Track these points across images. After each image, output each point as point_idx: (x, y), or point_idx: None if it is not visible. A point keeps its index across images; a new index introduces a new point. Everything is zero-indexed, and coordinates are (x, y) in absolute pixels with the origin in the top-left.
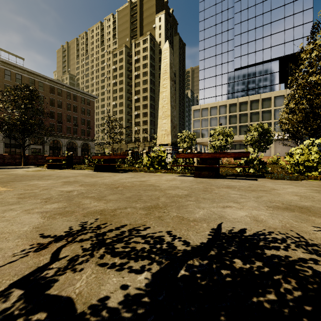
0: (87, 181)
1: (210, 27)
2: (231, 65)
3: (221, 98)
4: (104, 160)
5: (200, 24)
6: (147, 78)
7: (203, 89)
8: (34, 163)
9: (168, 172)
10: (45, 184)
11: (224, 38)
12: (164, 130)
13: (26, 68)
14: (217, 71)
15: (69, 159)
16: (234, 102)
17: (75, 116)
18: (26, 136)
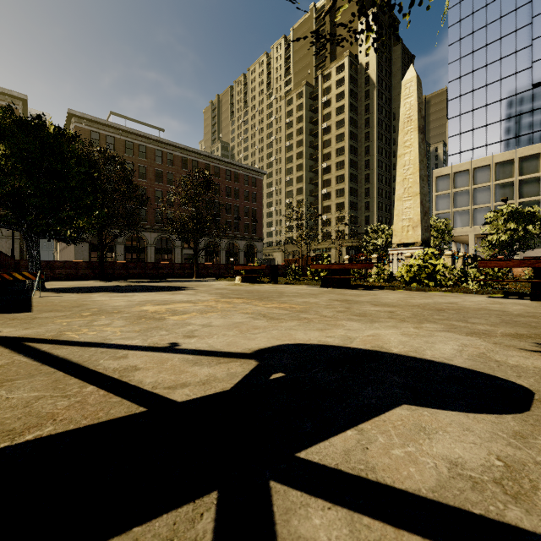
0: (362, 300)
1: (473, 14)
2: (524, 79)
3: (500, 146)
4: (333, 271)
5: (451, 13)
6: (344, 130)
7: (457, 135)
8: (203, 275)
9: (453, 290)
10: (321, 302)
11: (508, 28)
12: (406, 219)
13: (179, 144)
14: (489, 96)
15: (275, 269)
16: (534, 151)
17: (236, 204)
18: (198, 238)
